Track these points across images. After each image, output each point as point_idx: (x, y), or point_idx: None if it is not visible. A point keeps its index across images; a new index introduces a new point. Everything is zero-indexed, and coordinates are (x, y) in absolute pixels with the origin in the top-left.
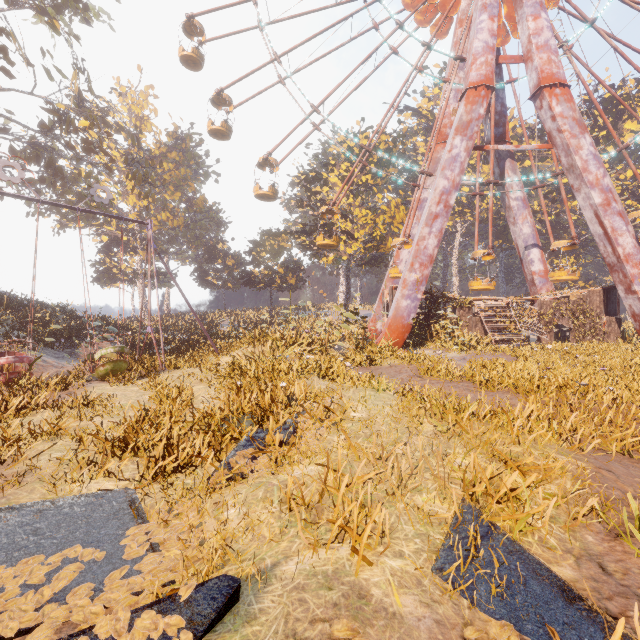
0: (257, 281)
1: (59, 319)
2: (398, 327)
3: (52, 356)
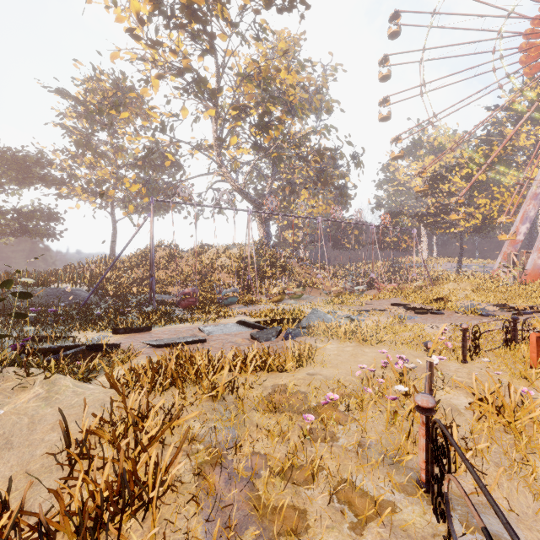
0: (387, 245)
1: None
2: (536, 275)
3: None
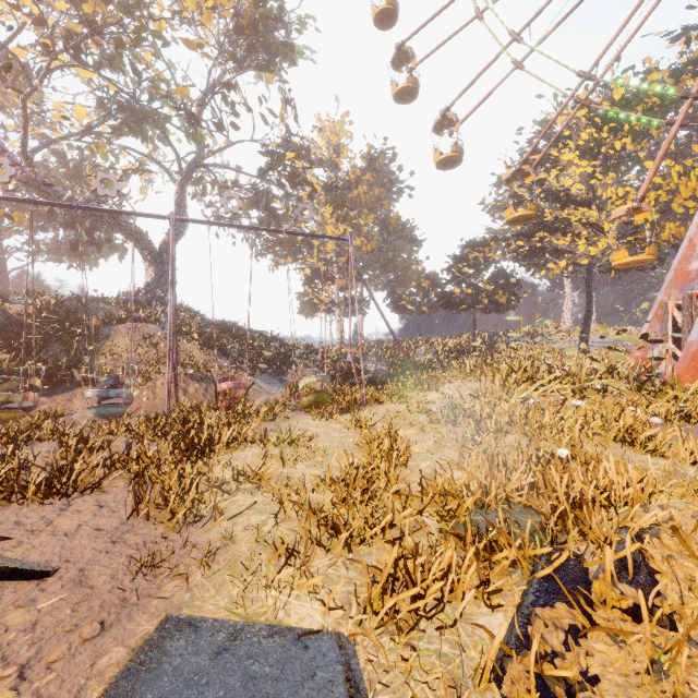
0: (457, 302)
1: (272, 347)
2: None
3: (266, 382)
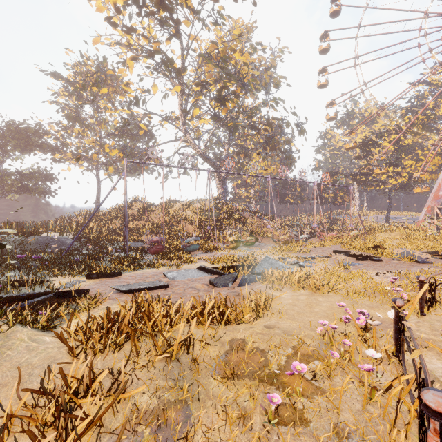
0: (325, 200)
1: None
2: None
3: None
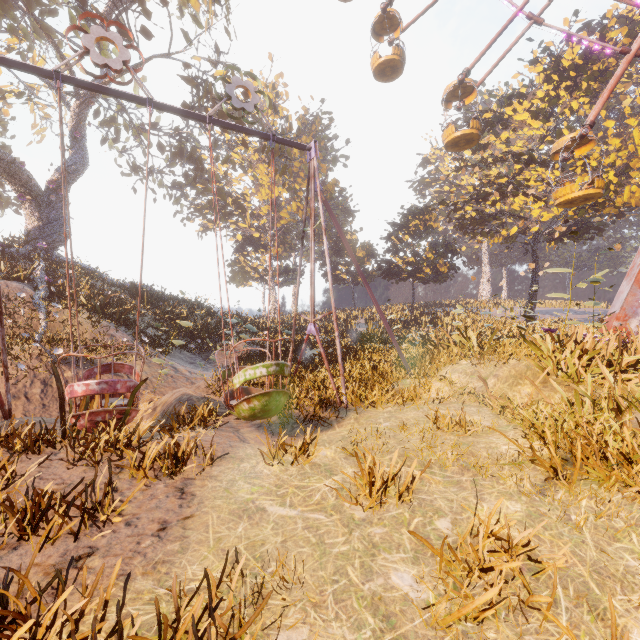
0: (398, 271)
1: (196, 316)
2: None
3: (187, 361)
